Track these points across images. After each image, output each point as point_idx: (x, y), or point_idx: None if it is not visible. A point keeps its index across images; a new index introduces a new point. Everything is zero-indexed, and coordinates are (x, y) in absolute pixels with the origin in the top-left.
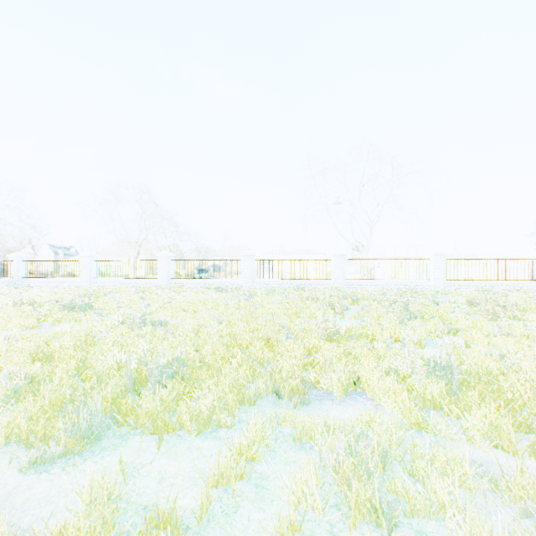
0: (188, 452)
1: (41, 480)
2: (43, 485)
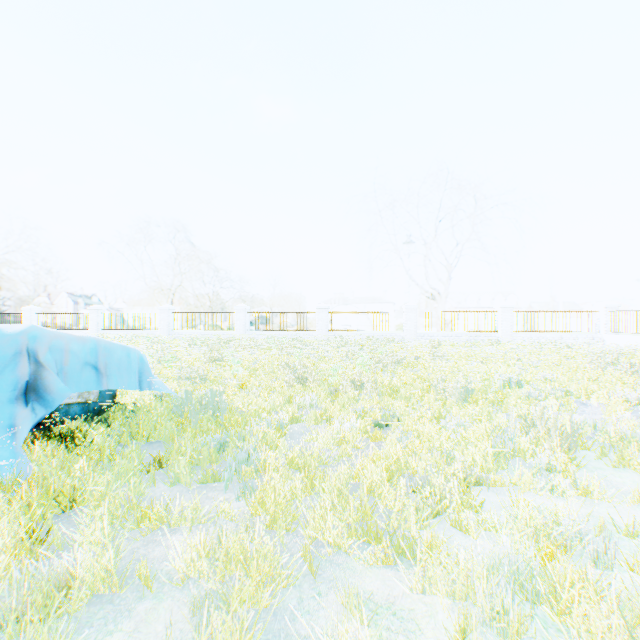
0: None
1: None
2: None
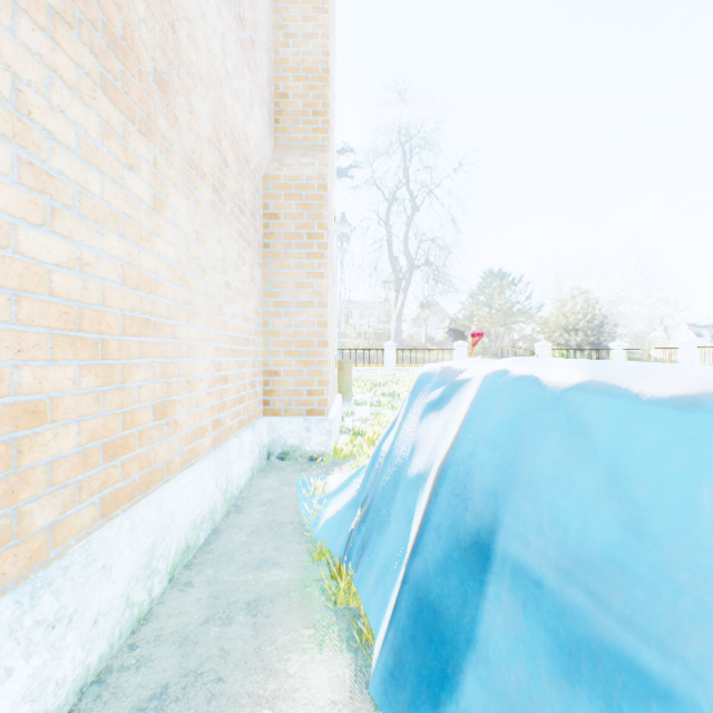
0: None
1: None
2: None
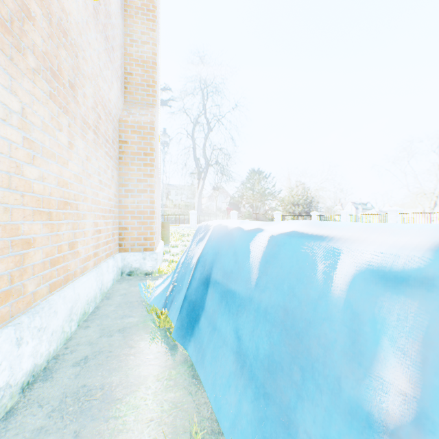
0: None
1: None
2: None
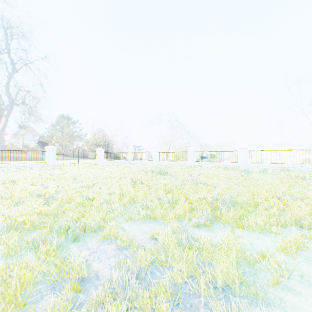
0: (257, 238)
1: (200, 231)
2: (202, 233)
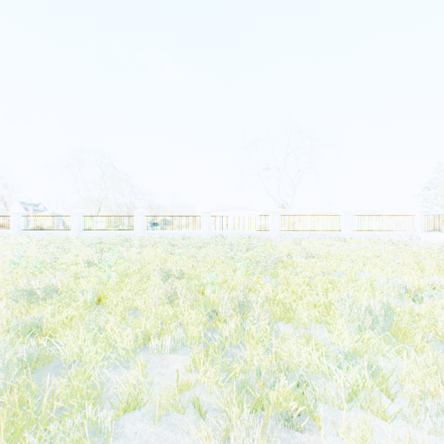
0: None
1: None
2: None
